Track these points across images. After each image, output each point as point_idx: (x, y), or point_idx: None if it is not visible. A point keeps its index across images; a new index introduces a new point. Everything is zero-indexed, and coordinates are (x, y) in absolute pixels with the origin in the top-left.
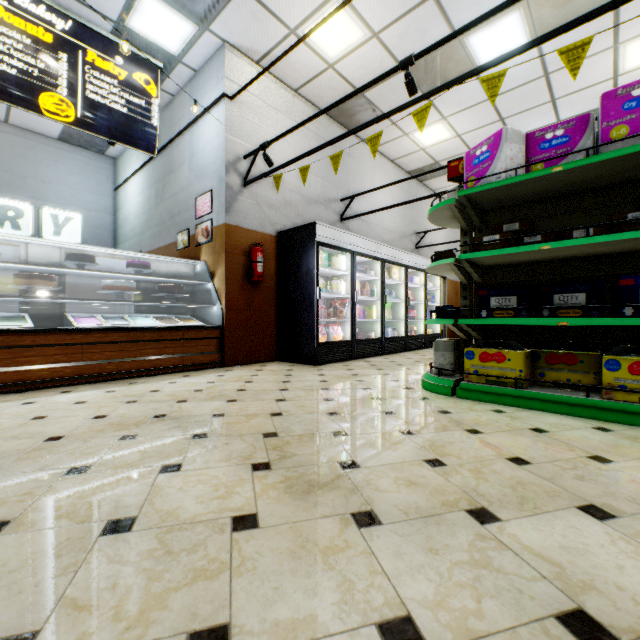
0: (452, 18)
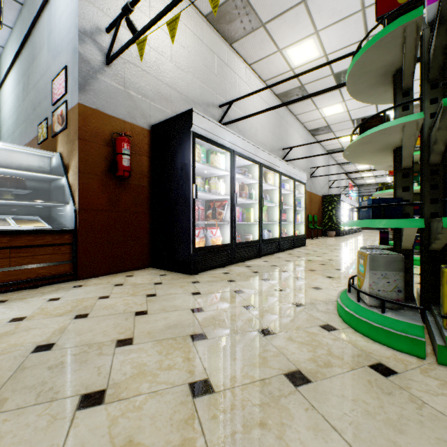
0: None
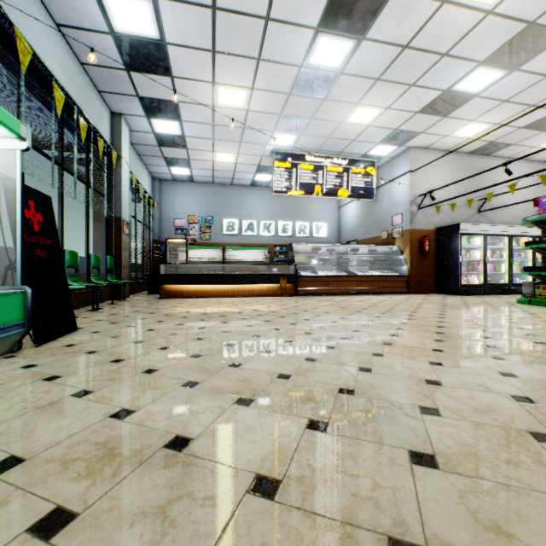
0: None
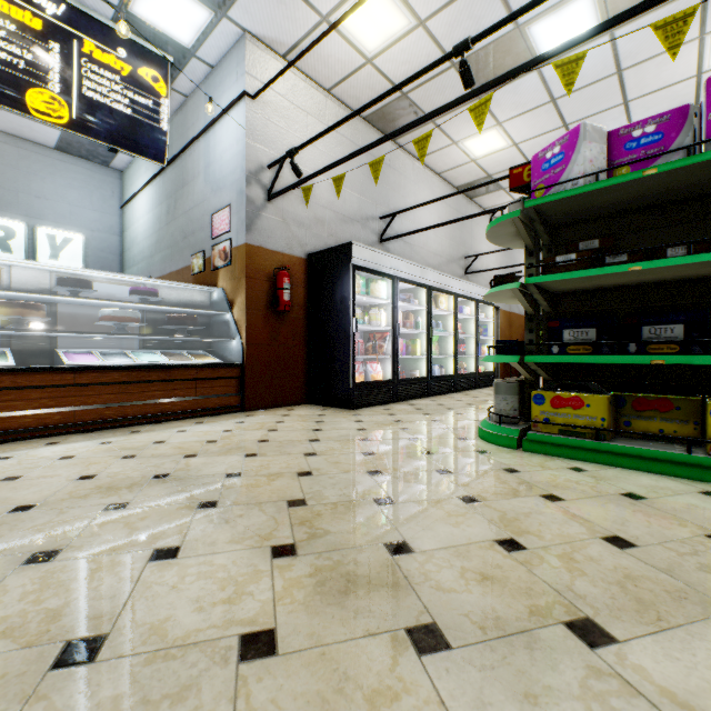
0: (512, 2)
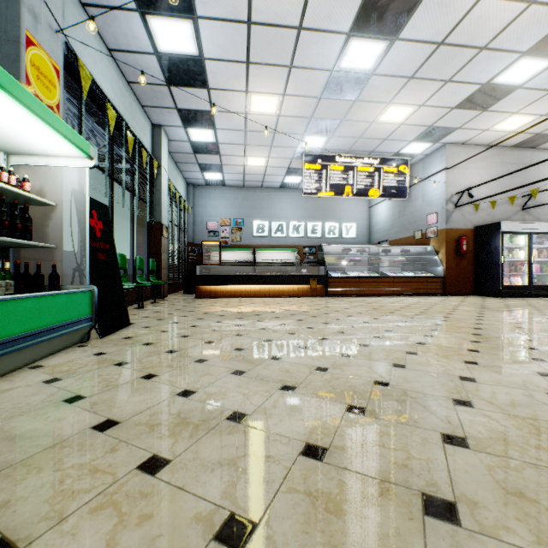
0: None
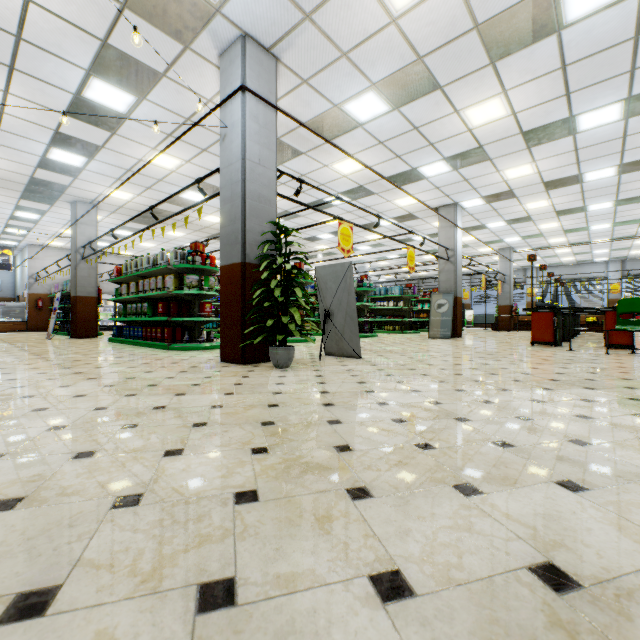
0: None
